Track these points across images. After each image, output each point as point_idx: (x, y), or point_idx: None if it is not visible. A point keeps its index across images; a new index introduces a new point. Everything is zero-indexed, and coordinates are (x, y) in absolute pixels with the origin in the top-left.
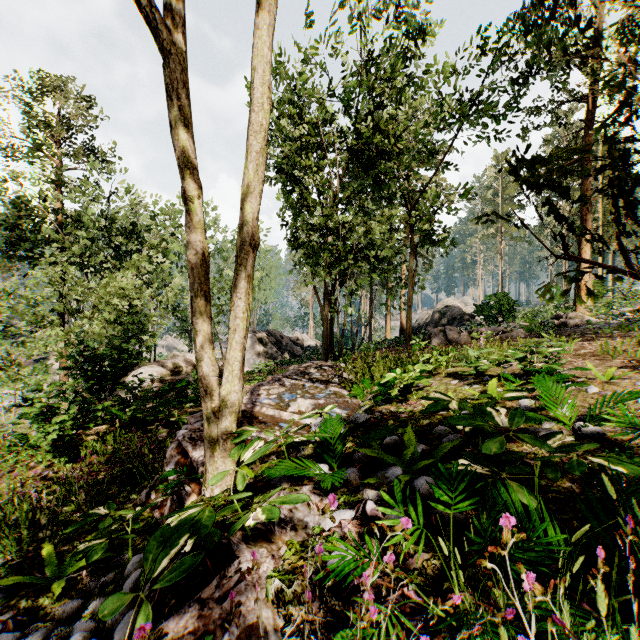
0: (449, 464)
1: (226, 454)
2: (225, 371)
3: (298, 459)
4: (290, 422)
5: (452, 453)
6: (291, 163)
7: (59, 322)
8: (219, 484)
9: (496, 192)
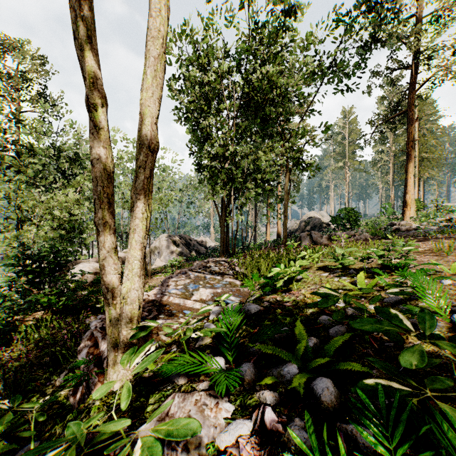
0: (347, 364)
1: (126, 349)
2: (125, 269)
3: (197, 349)
4: (193, 309)
5: (341, 346)
6: None
7: (13, 228)
8: (119, 378)
9: (344, 137)
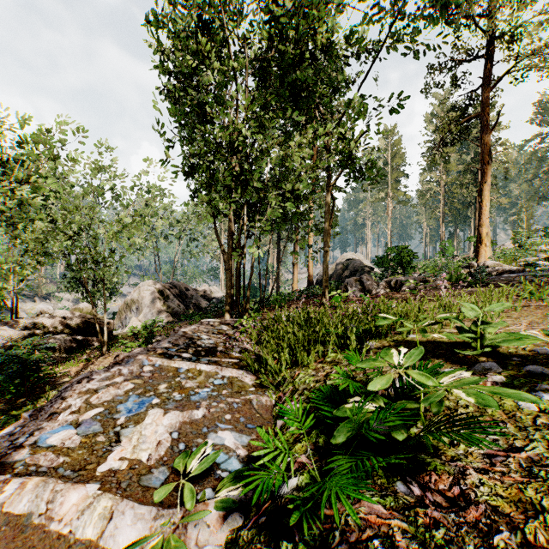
0: None
1: None
2: None
3: None
4: (67, 547)
5: None
6: (189, 84)
7: None
8: None
9: (386, 161)
